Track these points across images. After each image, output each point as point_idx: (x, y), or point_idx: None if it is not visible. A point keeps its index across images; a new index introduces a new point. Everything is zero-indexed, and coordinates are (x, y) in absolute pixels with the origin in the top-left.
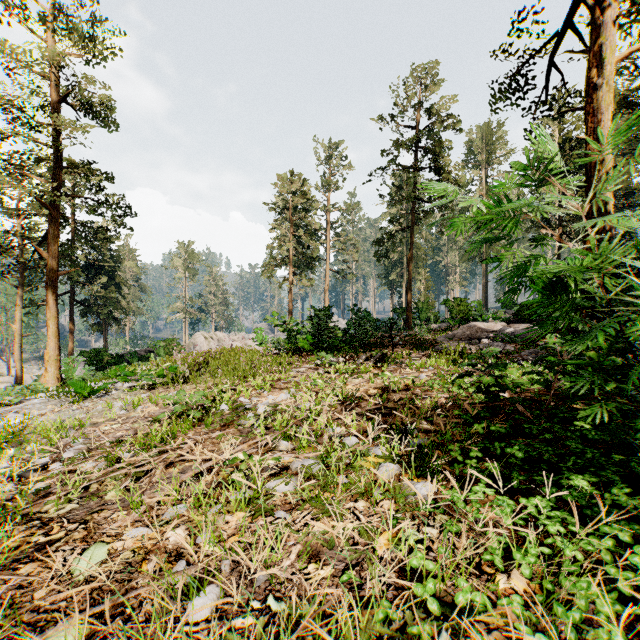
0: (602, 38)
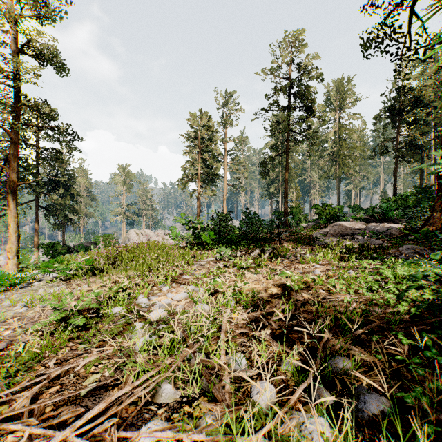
0: None
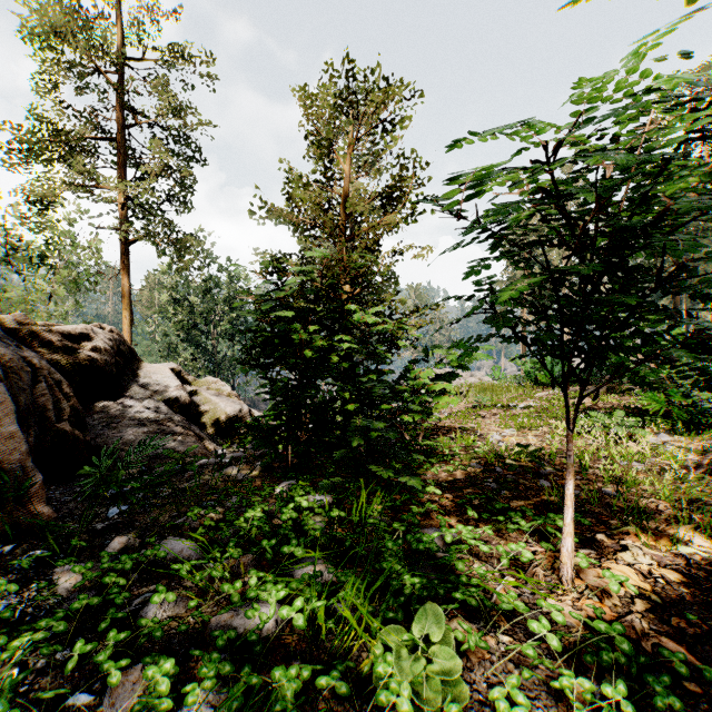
0: None
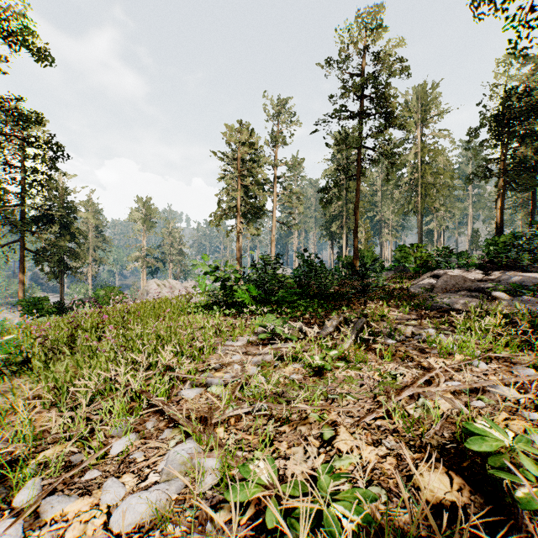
0: None
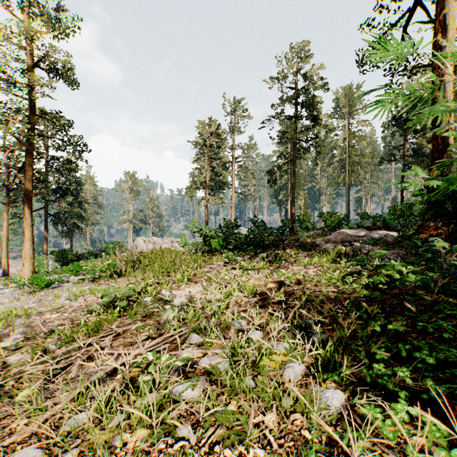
0: (445, 10)
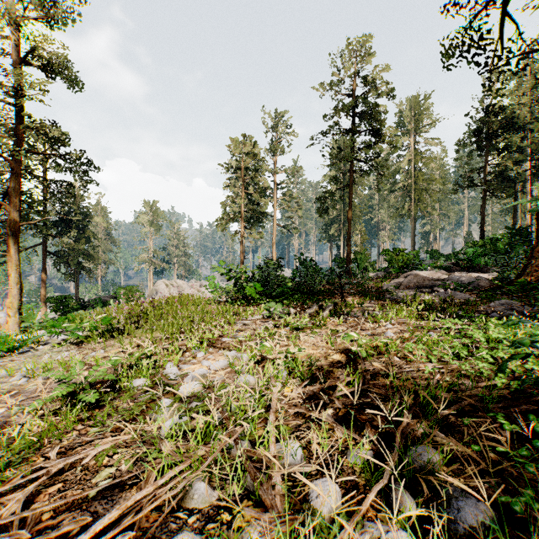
0: None
